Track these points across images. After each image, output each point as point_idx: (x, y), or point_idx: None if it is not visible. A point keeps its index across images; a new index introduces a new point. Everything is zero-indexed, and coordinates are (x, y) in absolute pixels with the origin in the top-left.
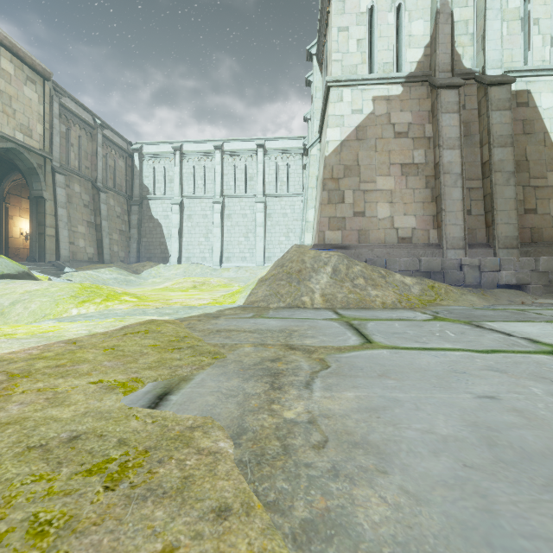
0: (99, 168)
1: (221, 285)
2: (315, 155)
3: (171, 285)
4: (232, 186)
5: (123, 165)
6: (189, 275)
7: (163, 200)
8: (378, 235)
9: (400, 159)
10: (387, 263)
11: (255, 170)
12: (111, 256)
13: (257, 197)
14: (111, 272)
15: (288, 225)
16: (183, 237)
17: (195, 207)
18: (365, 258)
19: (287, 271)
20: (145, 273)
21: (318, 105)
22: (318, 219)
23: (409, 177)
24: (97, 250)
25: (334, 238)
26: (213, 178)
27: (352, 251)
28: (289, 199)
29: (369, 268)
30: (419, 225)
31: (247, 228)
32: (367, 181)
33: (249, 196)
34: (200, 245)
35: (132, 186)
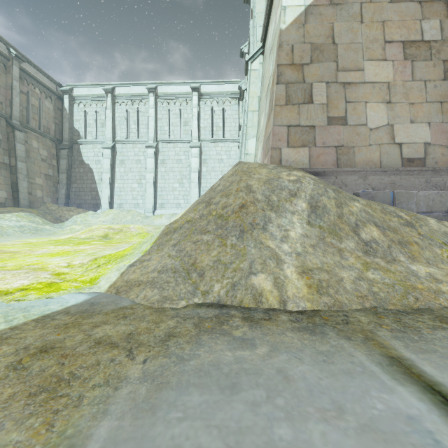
0: (15, 104)
1: (142, 234)
2: (257, 71)
3: (79, 234)
4: (166, 130)
5: (50, 107)
6: (118, 222)
7: (95, 144)
8: (370, 155)
9: (401, 34)
10: (396, 198)
11: (190, 115)
12: (32, 201)
13: (191, 142)
14: (20, 219)
15: (223, 171)
16: (115, 182)
17: (128, 152)
18: (352, 192)
19: (217, 212)
20: (69, 220)
21: (260, 8)
22: (267, 134)
23: (416, 62)
24: (11, 194)
25: (297, 159)
26: (147, 122)
27: (331, 180)
28: (224, 144)
29: (376, 206)
30: (436, 138)
31: (182, 174)
32: (349, 68)
33: (184, 141)
34: (133, 191)
35: (62, 130)
